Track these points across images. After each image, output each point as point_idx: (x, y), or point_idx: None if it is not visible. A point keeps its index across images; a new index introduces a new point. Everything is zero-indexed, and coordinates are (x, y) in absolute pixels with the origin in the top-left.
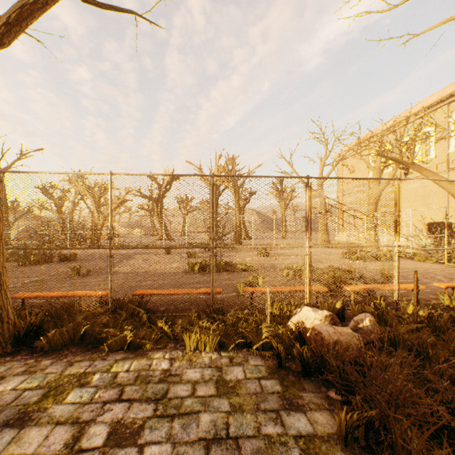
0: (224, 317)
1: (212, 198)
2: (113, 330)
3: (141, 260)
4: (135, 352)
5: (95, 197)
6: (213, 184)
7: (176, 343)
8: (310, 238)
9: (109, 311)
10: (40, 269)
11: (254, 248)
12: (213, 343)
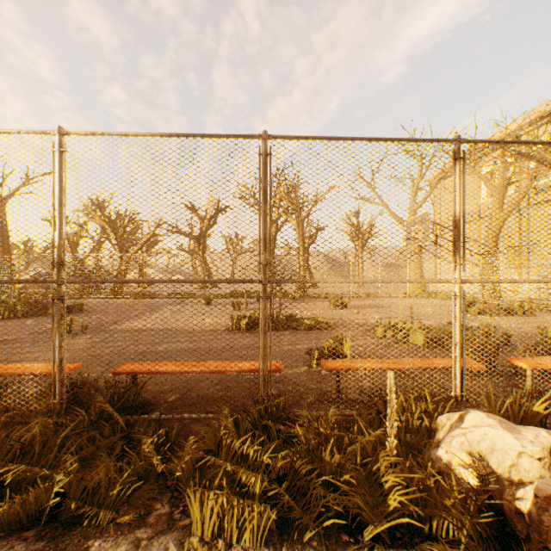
0: (288, 427)
1: (264, 182)
2: (31, 467)
3: (169, 313)
4: (57, 543)
5: (117, 232)
6: (266, 153)
7: (175, 503)
8: (463, 264)
9: (57, 409)
10: (22, 324)
11: (323, 298)
12: (262, 524)
